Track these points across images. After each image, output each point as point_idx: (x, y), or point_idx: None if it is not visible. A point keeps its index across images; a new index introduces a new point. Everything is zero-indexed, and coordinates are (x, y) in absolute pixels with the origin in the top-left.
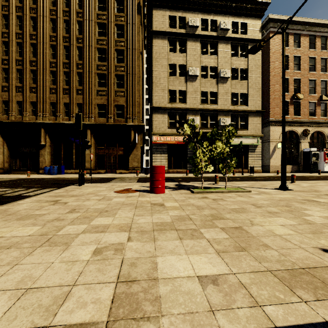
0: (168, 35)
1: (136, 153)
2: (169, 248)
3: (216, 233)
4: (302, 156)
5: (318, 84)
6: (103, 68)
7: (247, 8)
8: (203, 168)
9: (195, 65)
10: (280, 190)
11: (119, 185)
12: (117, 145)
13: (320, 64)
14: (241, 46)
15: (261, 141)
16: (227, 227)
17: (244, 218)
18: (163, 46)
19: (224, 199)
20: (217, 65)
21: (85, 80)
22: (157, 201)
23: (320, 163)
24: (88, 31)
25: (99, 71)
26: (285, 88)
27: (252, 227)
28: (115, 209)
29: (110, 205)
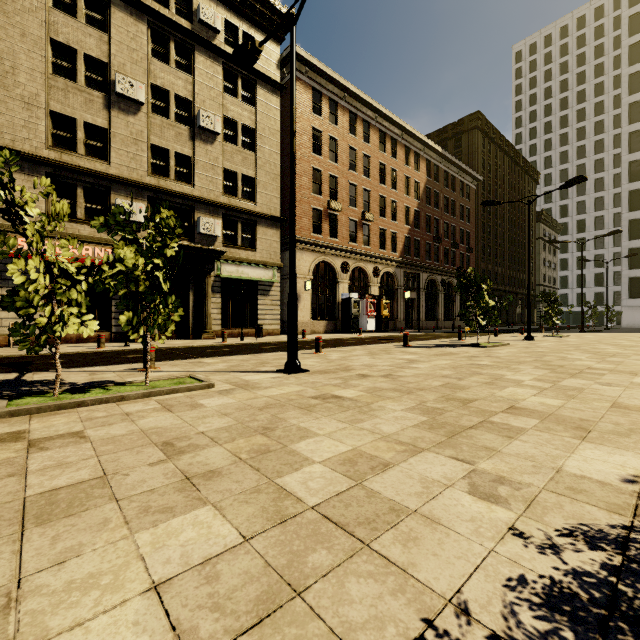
0: None
1: None
2: None
3: None
4: (341, 306)
5: (360, 194)
6: None
7: (255, 10)
8: (56, 325)
9: (135, 75)
10: (284, 375)
11: None
12: None
13: (362, 163)
14: (244, 81)
15: (279, 275)
16: None
17: None
18: None
19: (87, 434)
20: (191, 97)
21: None
22: None
23: (362, 317)
24: None
25: None
26: (318, 188)
27: None
28: None
29: None
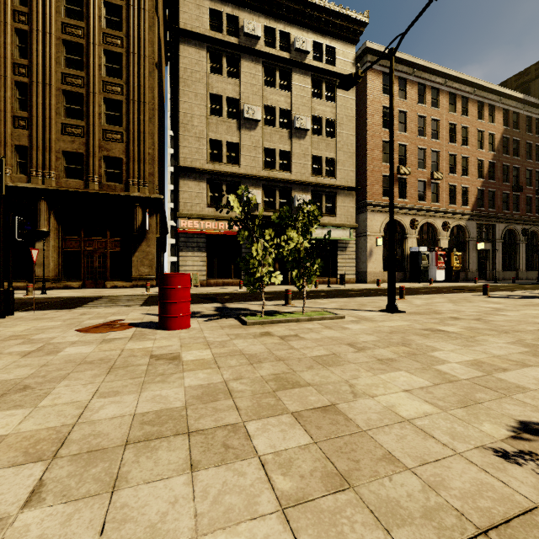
0: (207, 42)
1: (147, 250)
2: (149, 515)
3: (282, 432)
4: (409, 258)
5: (428, 156)
6: (76, 81)
7: (336, 25)
8: (264, 278)
9: (255, 102)
10: (387, 313)
11: (99, 313)
12: (108, 234)
13: (431, 128)
14: (327, 84)
15: (355, 234)
16: (306, 408)
17: (338, 380)
18: (199, 60)
19: (301, 336)
20: (290, 107)
21: (36, 99)
22: (168, 348)
23: (430, 268)
24: (42, 2)
25: (68, 86)
26: (388, 157)
27: (356, 402)
28: (53, 379)
29: (46, 367)
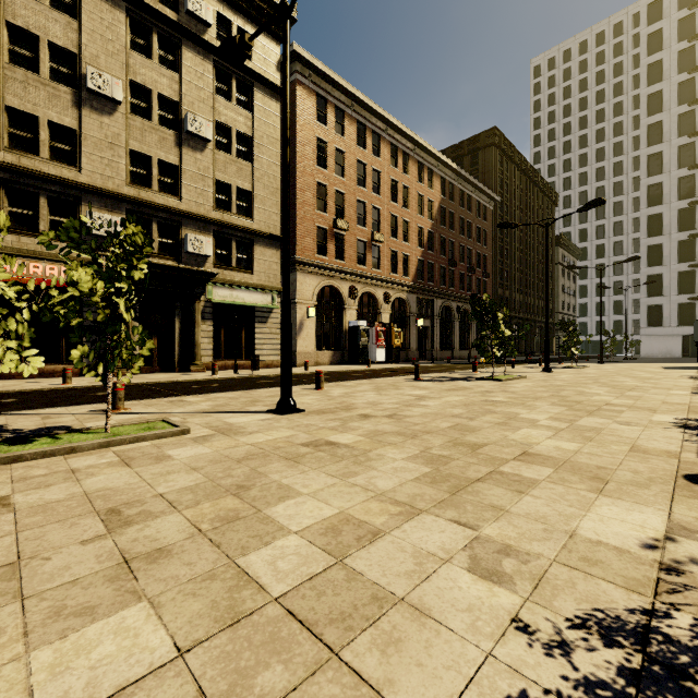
0: None
1: None
2: None
3: None
4: (348, 335)
5: (369, 212)
6: None
7: (252, 4)
8: None
9: (111, 69)
10: (275, 416)
11: None
12: None
13: (372, 179)
14: (239, 82)
15: (279, 300)
16: None
17: None
18: None
19: (13, 500)
20: (178, 98)
21: None
22: None
23: (371, 347)
24: None
25: None
26: (323, 204)
27: None
28: None
29: None
